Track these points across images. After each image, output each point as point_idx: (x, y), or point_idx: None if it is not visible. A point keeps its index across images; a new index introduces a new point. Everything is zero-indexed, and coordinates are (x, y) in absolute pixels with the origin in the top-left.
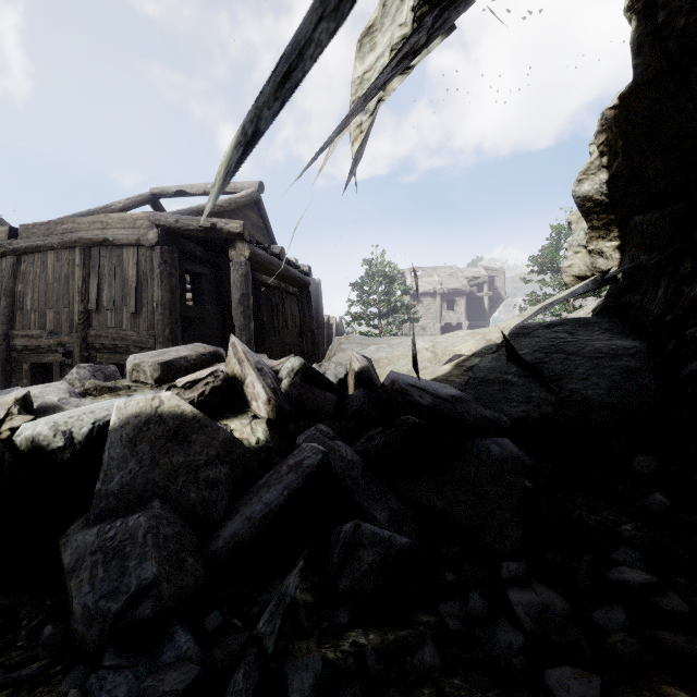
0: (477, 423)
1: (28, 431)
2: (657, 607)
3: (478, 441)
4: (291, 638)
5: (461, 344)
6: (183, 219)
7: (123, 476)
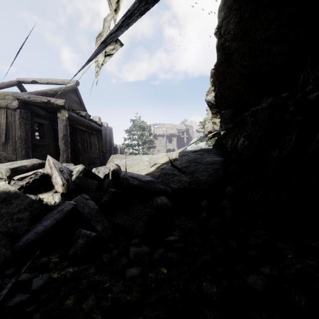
0: (156, 191)
1: None
2: (174, 246)
3: (154, 198)
4: (43, 273)
5: (161, 159)
6: (32, 97)
7: None
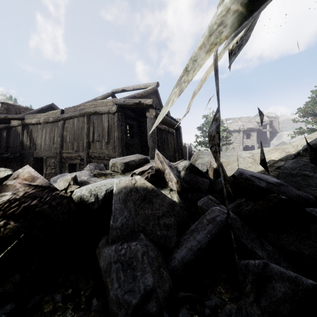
0: (295, 198)
1: (78, 193)
2: None
3: None
4: None
5: (269, 154)
6: (126, 100)
7: (122, 219)
